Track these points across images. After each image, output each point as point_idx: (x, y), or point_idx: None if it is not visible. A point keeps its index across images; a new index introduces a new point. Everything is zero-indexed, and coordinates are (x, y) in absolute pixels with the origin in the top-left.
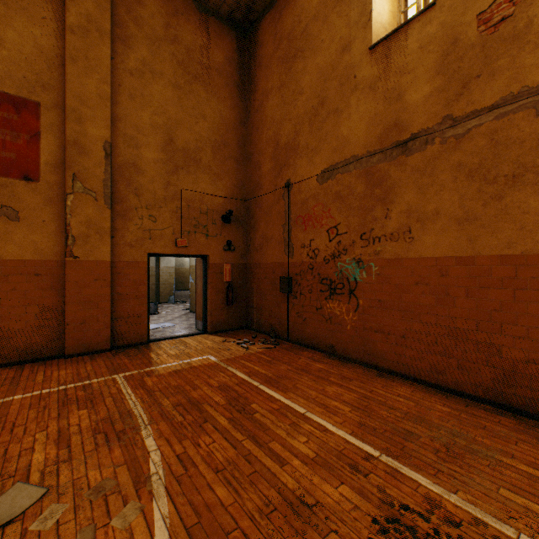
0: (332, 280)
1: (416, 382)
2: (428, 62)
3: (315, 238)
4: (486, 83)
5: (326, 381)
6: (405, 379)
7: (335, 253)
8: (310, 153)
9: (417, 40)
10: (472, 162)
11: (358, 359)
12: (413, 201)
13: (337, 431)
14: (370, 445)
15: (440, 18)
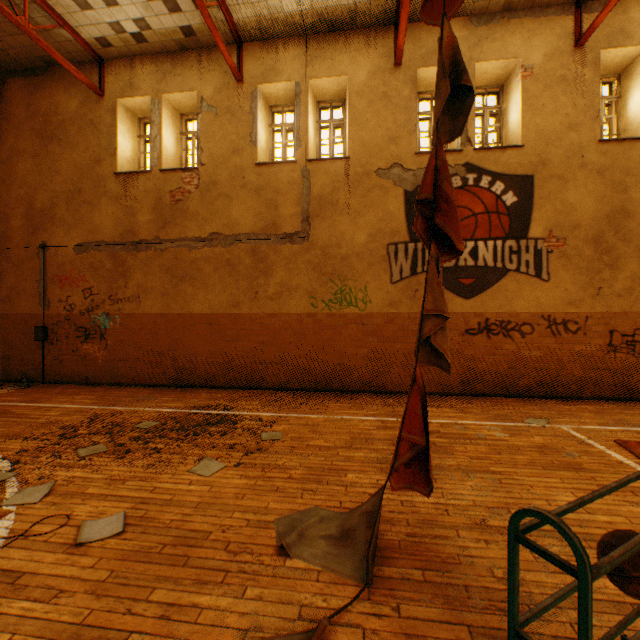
0: (88, 328)
1: (143, 386)
2: (149, 202)
3: (73, 295)
4: (174, 228)
5: (77, 395)
6: (137, 386)
7: (90, 308)
8: (68, 226)
9: (144, 186)
10: (169, 265)
11: (108, 382)
12: (142, 280)
13: (78, 406)
14: (96, 406)
15: (155, 181)
